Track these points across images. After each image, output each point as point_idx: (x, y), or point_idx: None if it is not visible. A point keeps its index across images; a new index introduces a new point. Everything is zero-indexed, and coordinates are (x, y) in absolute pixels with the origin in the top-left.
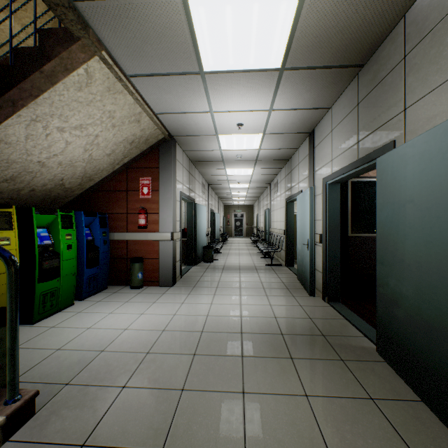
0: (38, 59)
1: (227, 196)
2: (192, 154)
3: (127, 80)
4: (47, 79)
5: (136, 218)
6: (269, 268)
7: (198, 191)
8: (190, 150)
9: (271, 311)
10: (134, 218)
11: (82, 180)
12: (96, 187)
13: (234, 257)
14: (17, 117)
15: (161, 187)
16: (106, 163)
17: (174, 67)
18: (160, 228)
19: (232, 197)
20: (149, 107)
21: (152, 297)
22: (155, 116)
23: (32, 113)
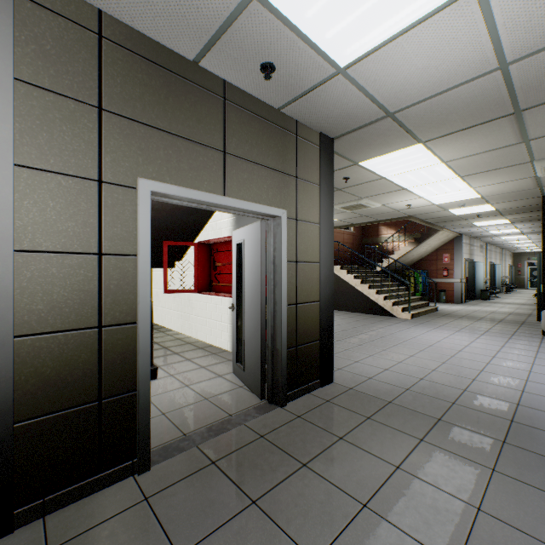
0: (427, 235)
1: (510, 247)
2: (471, 236)
3: (447, 230)
4: (428, 239)
5: (440, 272)
6: (535, 305)
7: (476, 253)
8: (470, 235)
9: (512, 311)
10: (440, 272)
11: (418, 257)
12: (420, 259)
13: (509, 299)
14: (417, 247)
15: (454, 258)
16: (429, 250)
17: (466, 227)
18: (454, 277)
19: (518, 247)
20: (452, 231)
21: (452, 305)
22: (454, 232)
23: (420, 245)
